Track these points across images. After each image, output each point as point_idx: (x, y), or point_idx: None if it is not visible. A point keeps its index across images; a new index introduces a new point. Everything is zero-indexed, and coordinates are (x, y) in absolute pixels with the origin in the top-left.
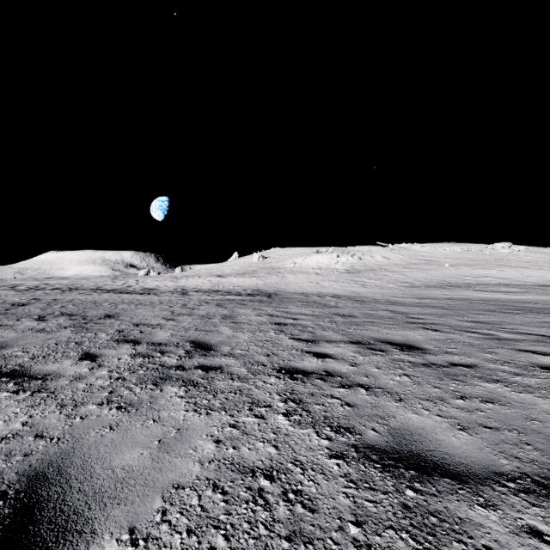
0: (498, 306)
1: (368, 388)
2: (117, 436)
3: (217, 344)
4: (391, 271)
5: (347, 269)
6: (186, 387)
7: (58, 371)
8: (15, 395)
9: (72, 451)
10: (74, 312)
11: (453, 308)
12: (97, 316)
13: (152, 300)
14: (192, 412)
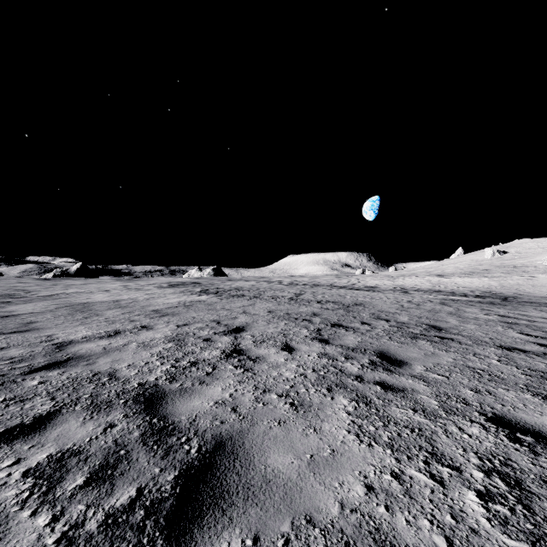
0: None
1: None
2: (403, 349)
3: (447, 328)
4: None
5: None
6: (430, 342)
7: (356, 327)
8: (347, 332)
9: (388, 349)
10: (333, 300)
11: None
12: (350, 304)
13: (379, 296)
14: (437, 350)
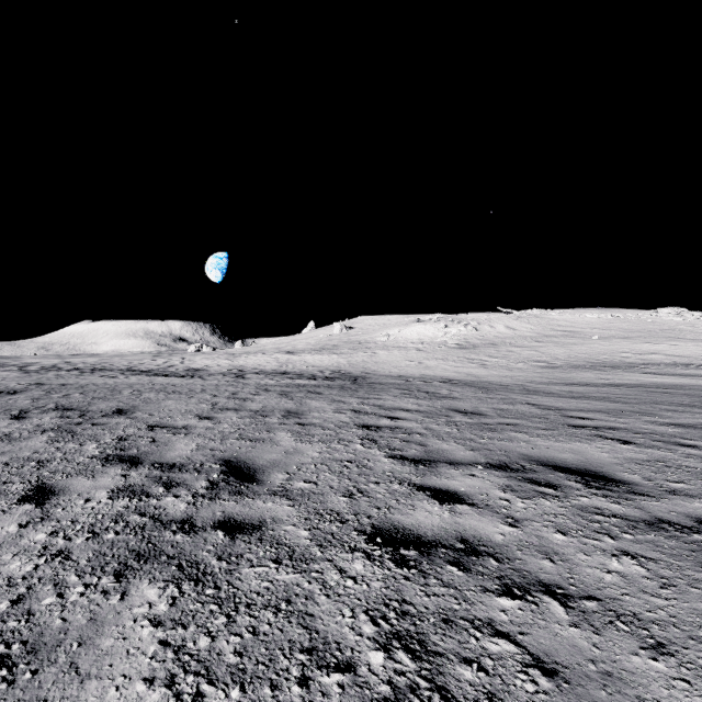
0: (692, 397)
1: (564, 596)
2: None
3: (266, 467)
4: (519, 345)
5: (459, 343)
6: (178, 584)
7: None
8: None
9: None
10: (75, 404)
11: (627, 401)
12: (103, 412)
13: (193, 386)
14: (159, 691)
